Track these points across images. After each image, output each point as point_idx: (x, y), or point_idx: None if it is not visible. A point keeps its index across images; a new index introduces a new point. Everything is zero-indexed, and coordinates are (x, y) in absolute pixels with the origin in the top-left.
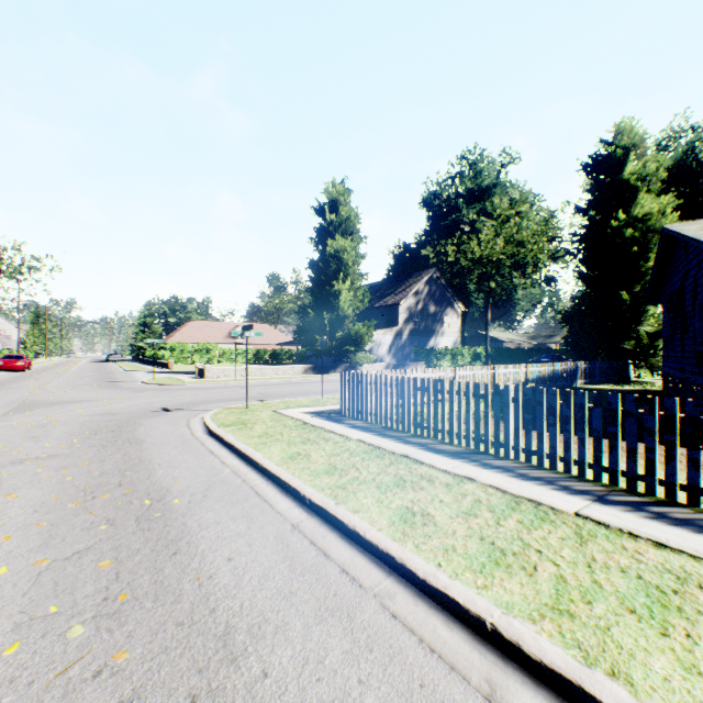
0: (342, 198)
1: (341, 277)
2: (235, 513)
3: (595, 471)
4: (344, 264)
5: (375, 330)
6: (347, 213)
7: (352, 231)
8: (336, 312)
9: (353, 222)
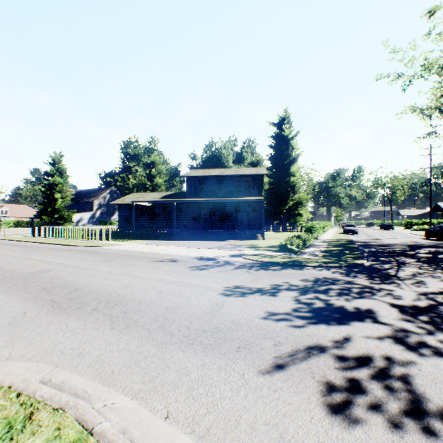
0: (59, 160)
1: (57, 192)
2: (1, 241)
3: (60, 237)
4: (59, 187)
5: (83, 212)
6: (62, 166)
7: (64, 173)
8: (55, 206)
9: (64, 170)
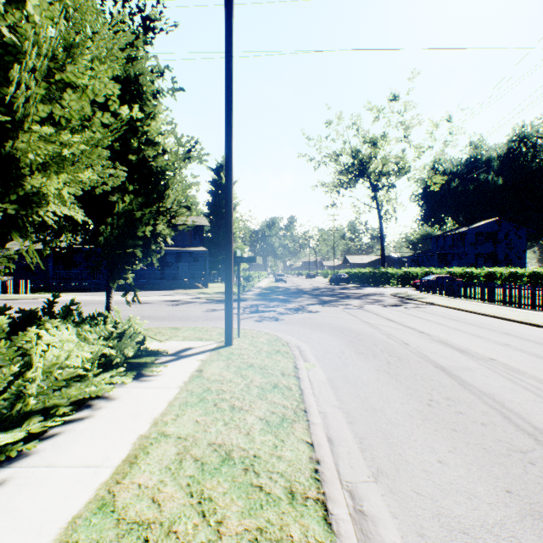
0: None
1: None
2: None
3: None
4: None
5: None
6: None
7: None
8: None
9: None
